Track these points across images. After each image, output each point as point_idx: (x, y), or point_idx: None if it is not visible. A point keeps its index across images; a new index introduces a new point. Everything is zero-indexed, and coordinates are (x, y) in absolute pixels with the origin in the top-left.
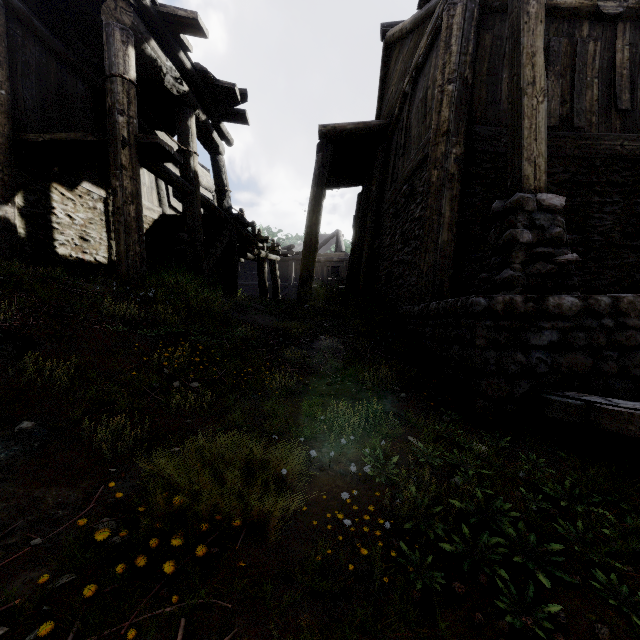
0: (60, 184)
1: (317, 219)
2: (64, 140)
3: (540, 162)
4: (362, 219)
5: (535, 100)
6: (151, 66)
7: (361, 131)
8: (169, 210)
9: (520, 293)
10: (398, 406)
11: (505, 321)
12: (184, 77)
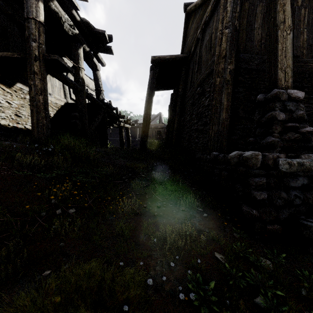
0: (2, 84)
1: (150, 106)
2: (0, 56)
3: (288, 70)
4: (173, 106)
5: (285, 32)
6: (55, 16)
7: (173, 60)
8: (70, 100)
9: (279, 152)
10: (203, 224)
11: (274, 171)
12: (76, 26)
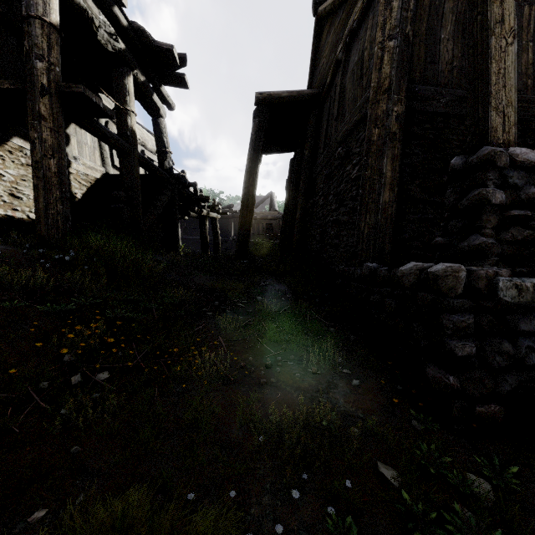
0: None
1: (254, 180)
2: None
3: (509, 112)
4: (295, 181)
5: (504, 41)
6: (81, 16)
7: (295, 99)
8: (113, 170)
9: (495, 264)
10: (353, 401)
11: (488, 301)
12: (121, 35)
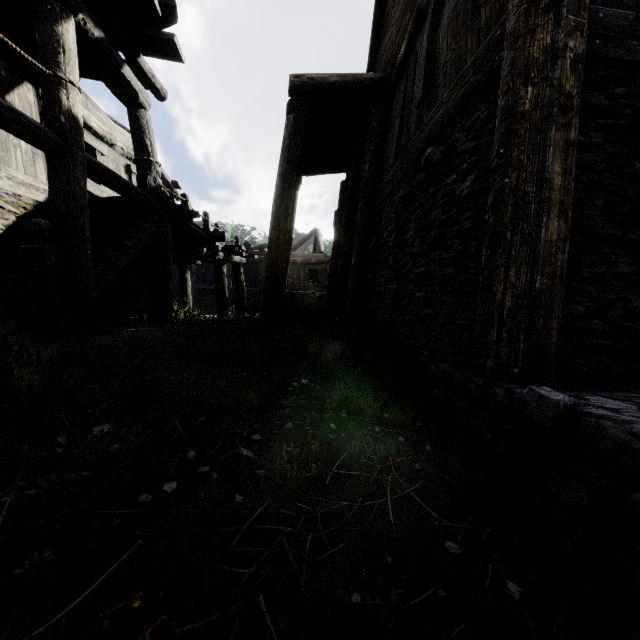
0: None
1: (287, 208)
2: None
3: None
4: (348, 212)
5: None
6: None
7: (349, 86)
8: None
9: None
10: None
11: None
12: None
